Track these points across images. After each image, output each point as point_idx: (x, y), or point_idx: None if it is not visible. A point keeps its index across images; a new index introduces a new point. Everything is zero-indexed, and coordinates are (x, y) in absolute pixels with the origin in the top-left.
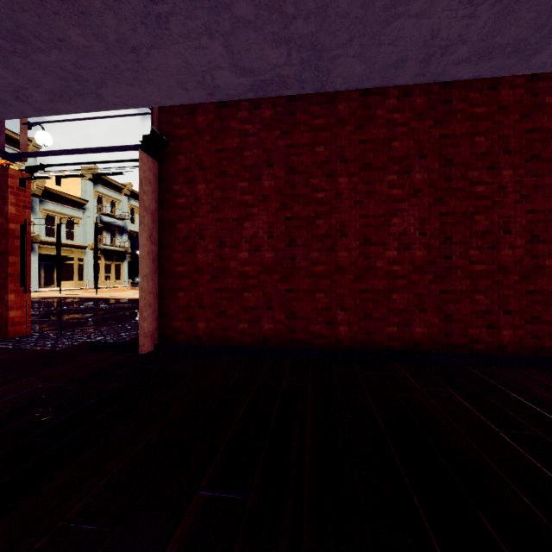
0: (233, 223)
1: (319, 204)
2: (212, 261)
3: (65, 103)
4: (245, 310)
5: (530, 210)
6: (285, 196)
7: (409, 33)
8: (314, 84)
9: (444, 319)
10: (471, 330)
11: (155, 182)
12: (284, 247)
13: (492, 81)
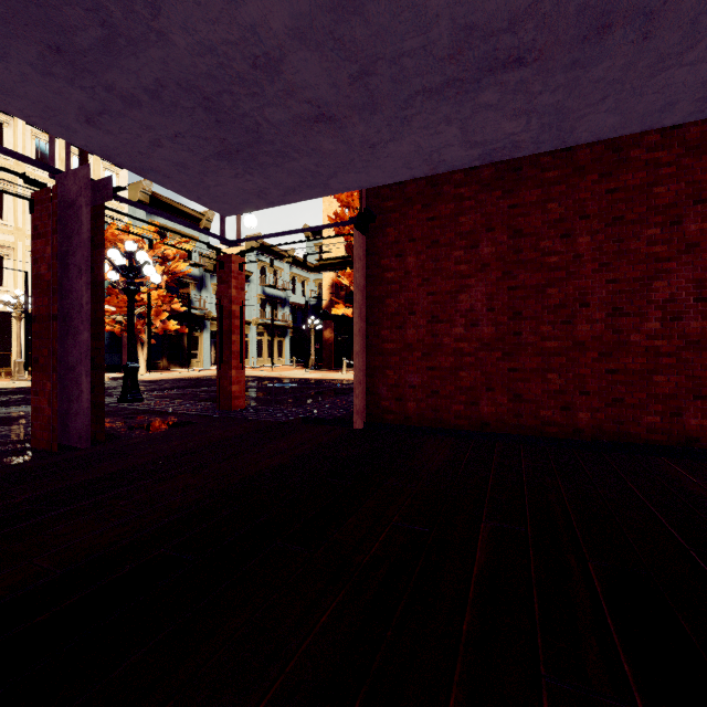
0: (446, 296)
1: (551, 270)
2: (423, 338)
3: (295, 195)
4: (460, 391)
5: None
6: (507, 263)
7: (681, 79)
8: (552, 143)
9: None
10: None
11: (364, 258)
12: (506, 321)
13: None
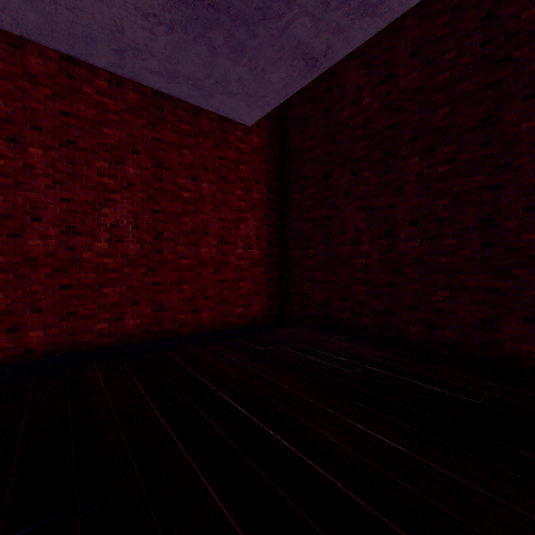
0: None
1: None
2: None
3: None
4: None
5: (221, 218)
6: None
7: (90, 9)
8: None
9: (157, 309)
10: (179, 316)
11: None
12: None
13: (196, 107)
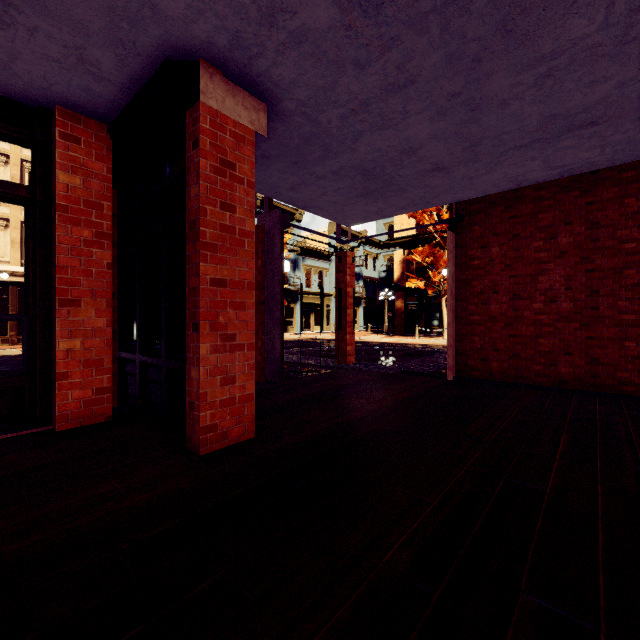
0: (526, 278)
1: (629, 255)
2: (505, 311)
3: (403, 210)
4: (539, 354)
5: None
6: (585, 250)
7: None
8: (626, 159)
9: None
10: None
11: (453, 250)
12: (584, 298)
13: None
